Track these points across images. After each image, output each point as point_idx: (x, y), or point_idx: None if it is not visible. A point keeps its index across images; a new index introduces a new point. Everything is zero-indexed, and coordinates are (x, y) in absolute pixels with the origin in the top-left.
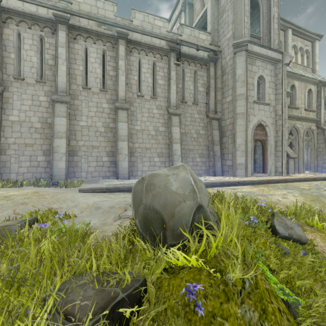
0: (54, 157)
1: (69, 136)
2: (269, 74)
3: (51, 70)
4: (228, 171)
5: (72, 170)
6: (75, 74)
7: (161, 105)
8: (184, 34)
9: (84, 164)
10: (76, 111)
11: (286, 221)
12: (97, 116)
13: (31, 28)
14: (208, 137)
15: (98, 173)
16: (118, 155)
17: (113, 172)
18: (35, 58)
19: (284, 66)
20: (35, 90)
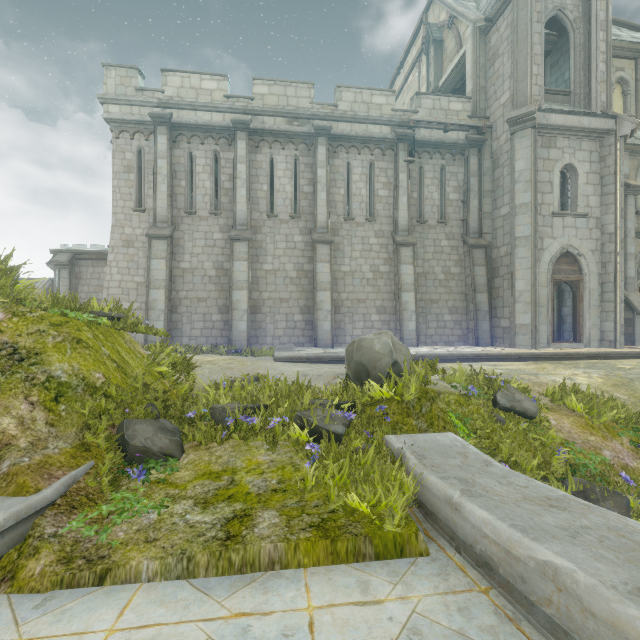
0: (234, 315)
1: (250, 286)
2: (587, 159)
3: (228, 195)
4: (504, 338)
5: (254, 333)
6: (257, 197)
7: (383, 230)
8: (421, 109)
9: (269, 325)
10: (258, 250)
11: (515, 394)
12: (287, 255)
13: (204, 143)
14: (465, 278)
15: (288, 338)
16: (317, 311)
17: (310, 338)
18: (209, 182)
19: (621, 140)
20: (209, 226)
